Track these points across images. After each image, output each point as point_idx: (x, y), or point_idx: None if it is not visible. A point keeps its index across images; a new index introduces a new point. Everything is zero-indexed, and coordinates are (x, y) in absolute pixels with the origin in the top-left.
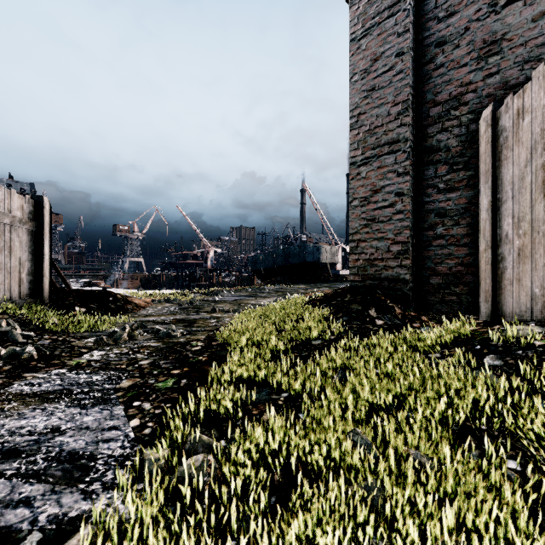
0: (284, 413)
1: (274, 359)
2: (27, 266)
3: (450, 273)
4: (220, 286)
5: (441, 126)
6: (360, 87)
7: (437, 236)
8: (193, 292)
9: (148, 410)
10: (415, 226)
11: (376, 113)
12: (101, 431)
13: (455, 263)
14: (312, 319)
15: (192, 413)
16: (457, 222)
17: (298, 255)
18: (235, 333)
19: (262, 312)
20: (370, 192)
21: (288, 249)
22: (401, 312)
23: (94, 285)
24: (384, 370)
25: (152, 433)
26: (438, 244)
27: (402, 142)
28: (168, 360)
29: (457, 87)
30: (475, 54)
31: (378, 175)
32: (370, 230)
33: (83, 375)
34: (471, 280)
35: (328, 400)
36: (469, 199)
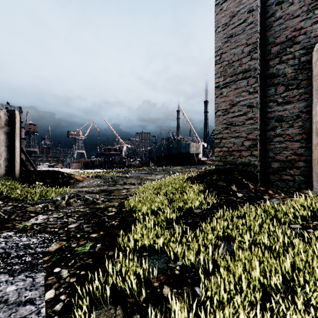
0: (187, 303)
1: (168, 225)
2: (4, 156)
3: (286, 160)
4: (130, 167)
5: (279, 59)
6: (222, 35)
7: (276, 135)
8: (113, 171)
9: (65, 278)
10: (261, 128)
11: (234, 52)
12: (17, 306)
13: (290, 153)
14: (193, 193)
15: (100, 289)
16: (292, 125)
17: (176, 148)
18: (138, 202)
19: (156, 185)
20: (229, 106)
21: (170, 145)
22: (254, 188)
23: (55, 166)
24: (261, 241)
25: (62, 310)
26: (277, 140)
27: (252, 71)
28: (89, 224)
29: (292, 32)
30: (305, 8)
31: (235, 94)
32: (229, 131)
33: (23, 238)
34: (302, 165)
35: (219, 273)
36: (301, 109)
